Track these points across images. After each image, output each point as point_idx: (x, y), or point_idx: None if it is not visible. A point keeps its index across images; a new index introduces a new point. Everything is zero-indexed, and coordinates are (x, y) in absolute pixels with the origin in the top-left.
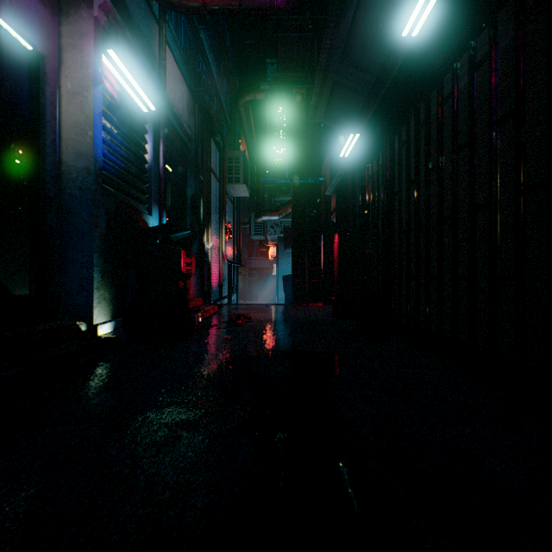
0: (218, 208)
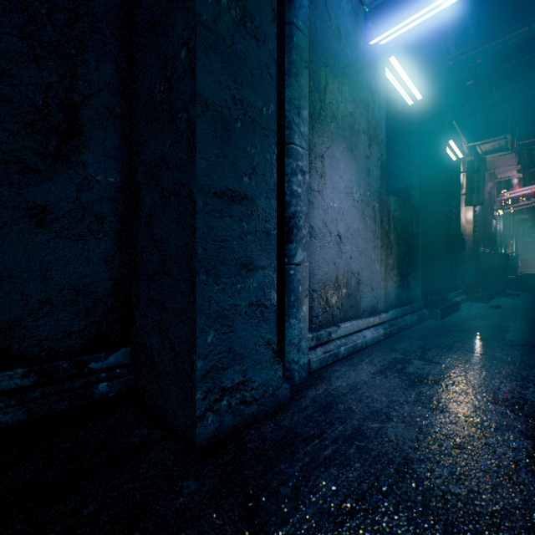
0: (507, 230)
